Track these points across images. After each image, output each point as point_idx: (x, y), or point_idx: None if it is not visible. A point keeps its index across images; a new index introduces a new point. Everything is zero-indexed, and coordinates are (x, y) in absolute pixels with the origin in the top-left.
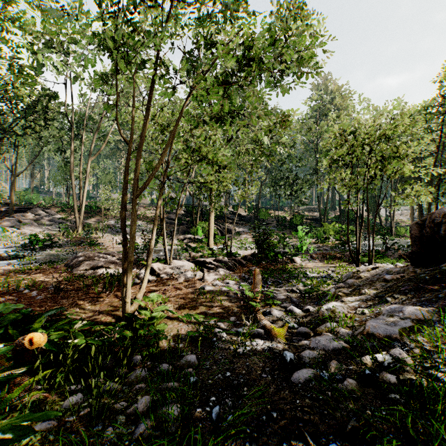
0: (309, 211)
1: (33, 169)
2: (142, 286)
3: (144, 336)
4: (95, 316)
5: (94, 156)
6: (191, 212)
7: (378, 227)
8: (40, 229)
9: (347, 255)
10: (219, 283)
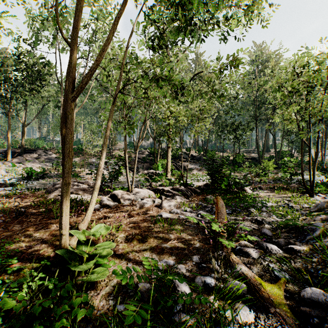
0: (247, 153)
1: (40, 123)
2: (87, 213)
3: (49, 309)
4: (36, 247)
5: (79, 108)
6: (154, 152)
7: (319, 162)
8: (39, 165)
9: (293, 186)
10: (176, 211)
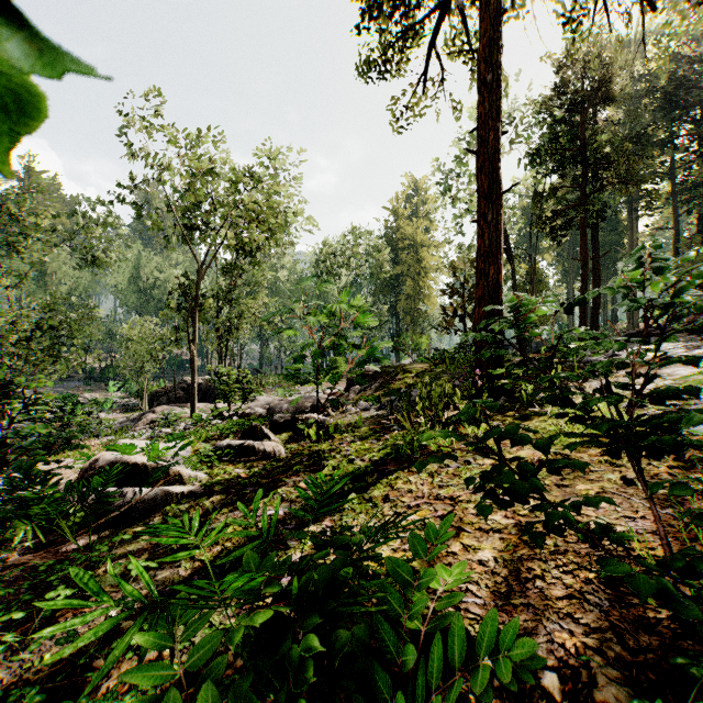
0: None
1: None
2: None
3: None
4: None
5: None
6: None
7: None
8: None
9: None
10: None
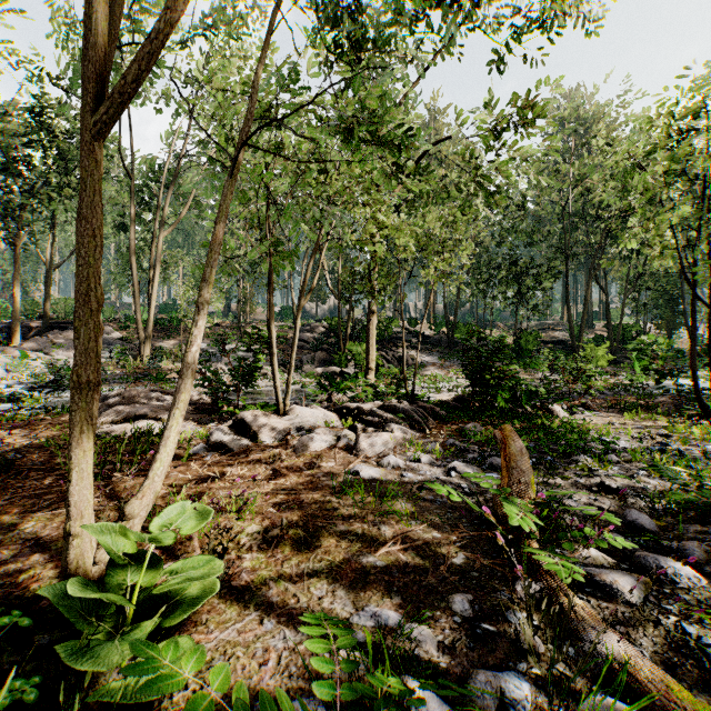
0: (544, 329)
1: None
2: (151, 471)
3: None
4: (15, 563)
5: (169, 229)
6: (337, 328)
7: None
8: None
9: (661, 403)
10: (395, 462)
